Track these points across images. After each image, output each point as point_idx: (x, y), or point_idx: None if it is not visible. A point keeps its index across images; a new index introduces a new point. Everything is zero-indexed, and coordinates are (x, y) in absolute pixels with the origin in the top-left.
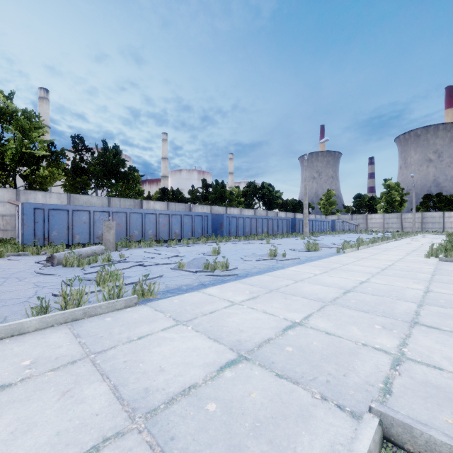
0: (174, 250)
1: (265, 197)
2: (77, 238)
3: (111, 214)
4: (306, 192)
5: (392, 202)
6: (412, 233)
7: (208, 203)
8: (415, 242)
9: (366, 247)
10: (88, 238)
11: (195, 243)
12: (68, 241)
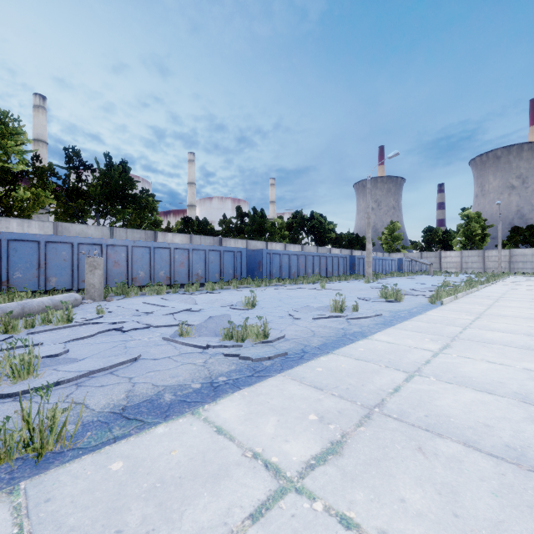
0: (189, 299)
1: (314, 230)
2: (53, 282)
3: (104, 247)
4: (369, 222)
5: (472, 237)
6: (504, 275)
7: (244, 237)
8: (521, 287)
9: (464, 294)
10: (70, 281)
11: (224, 288)
12: (39, 286)
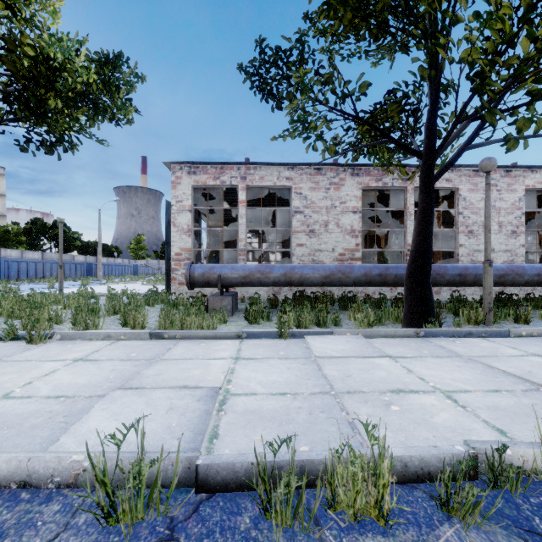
0: None
1: (58, 237)
2: None
3: None
4: (100, 241)
5: None
6: None
7: None
8: None
9: (127, 283)
10: None
11: None
12: None
